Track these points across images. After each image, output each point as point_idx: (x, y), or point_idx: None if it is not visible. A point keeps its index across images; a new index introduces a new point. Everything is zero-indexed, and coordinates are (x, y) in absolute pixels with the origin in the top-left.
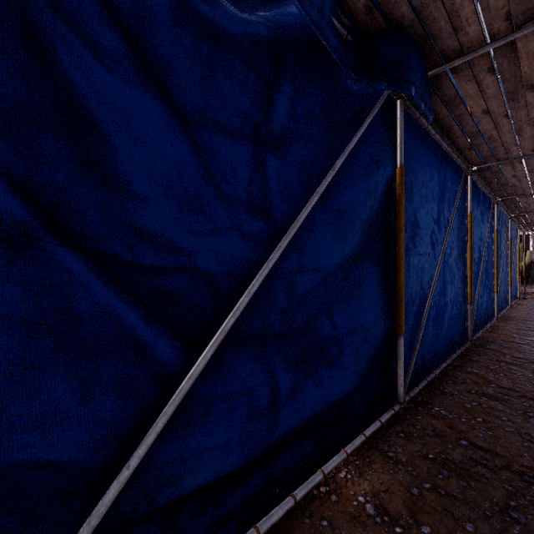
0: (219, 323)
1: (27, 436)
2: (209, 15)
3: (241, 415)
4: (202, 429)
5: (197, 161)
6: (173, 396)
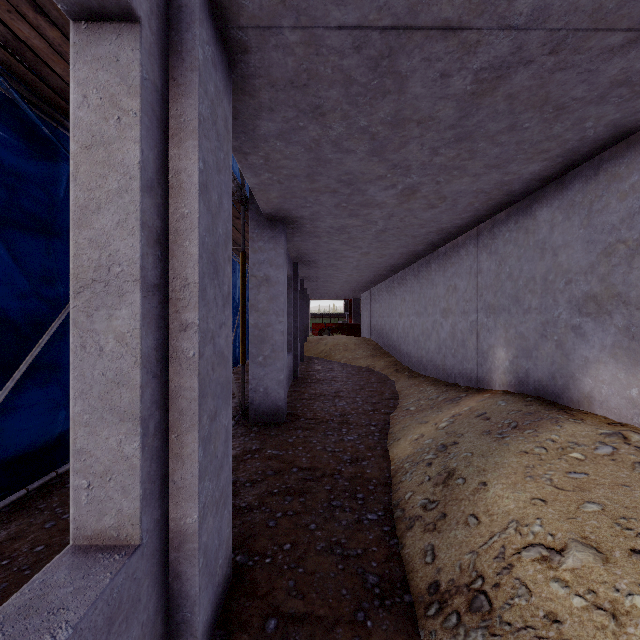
0: (21, 354)
1: None
2: (19, 163)
3: (41, 410)
4: (15, 416)
5: (6, 251)
6: (2, 391)
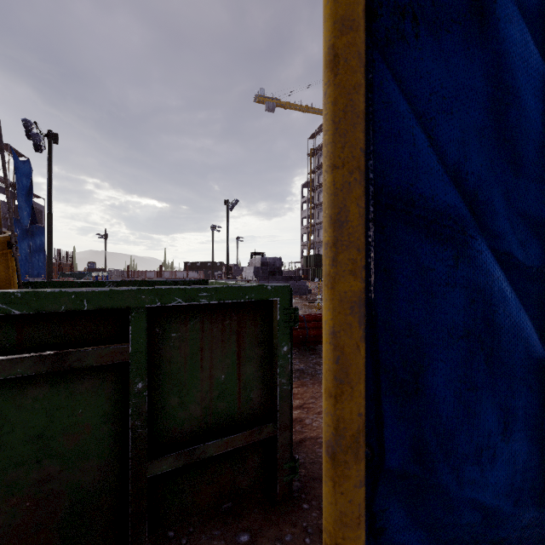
0: None
1: (474, 468)
2: None
3: None
4: None
5: None
6: None
